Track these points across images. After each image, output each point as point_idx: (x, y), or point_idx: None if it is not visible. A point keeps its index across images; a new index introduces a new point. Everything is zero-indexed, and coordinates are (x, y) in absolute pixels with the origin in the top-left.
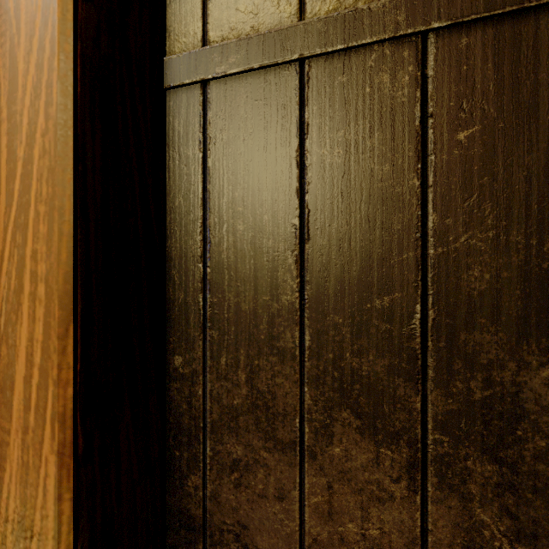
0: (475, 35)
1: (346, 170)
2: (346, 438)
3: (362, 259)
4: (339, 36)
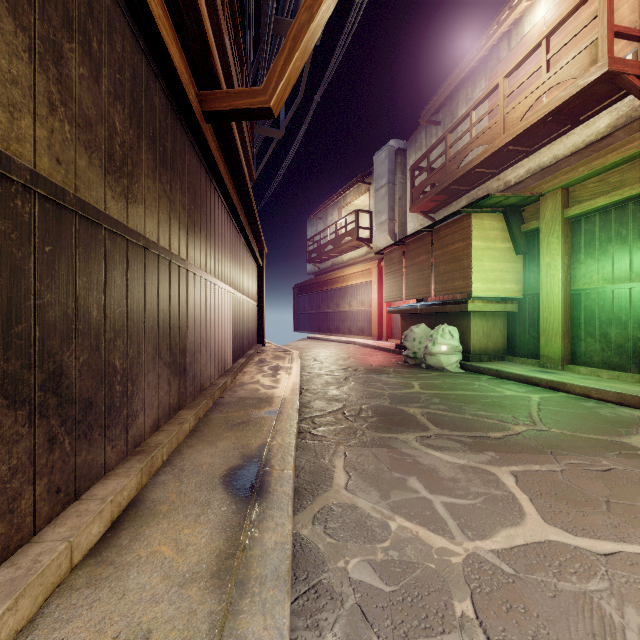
0: (51, 205)
1: (1, 248)
2: (1, 415)
3: (9, 304)
4: (0, 163)
